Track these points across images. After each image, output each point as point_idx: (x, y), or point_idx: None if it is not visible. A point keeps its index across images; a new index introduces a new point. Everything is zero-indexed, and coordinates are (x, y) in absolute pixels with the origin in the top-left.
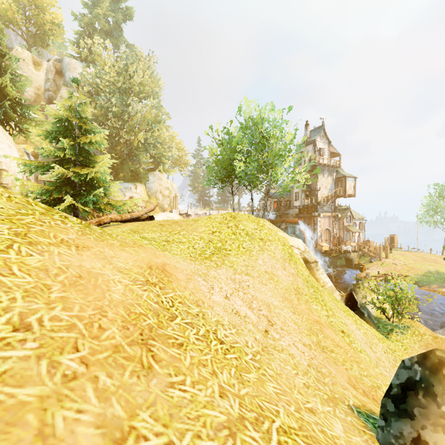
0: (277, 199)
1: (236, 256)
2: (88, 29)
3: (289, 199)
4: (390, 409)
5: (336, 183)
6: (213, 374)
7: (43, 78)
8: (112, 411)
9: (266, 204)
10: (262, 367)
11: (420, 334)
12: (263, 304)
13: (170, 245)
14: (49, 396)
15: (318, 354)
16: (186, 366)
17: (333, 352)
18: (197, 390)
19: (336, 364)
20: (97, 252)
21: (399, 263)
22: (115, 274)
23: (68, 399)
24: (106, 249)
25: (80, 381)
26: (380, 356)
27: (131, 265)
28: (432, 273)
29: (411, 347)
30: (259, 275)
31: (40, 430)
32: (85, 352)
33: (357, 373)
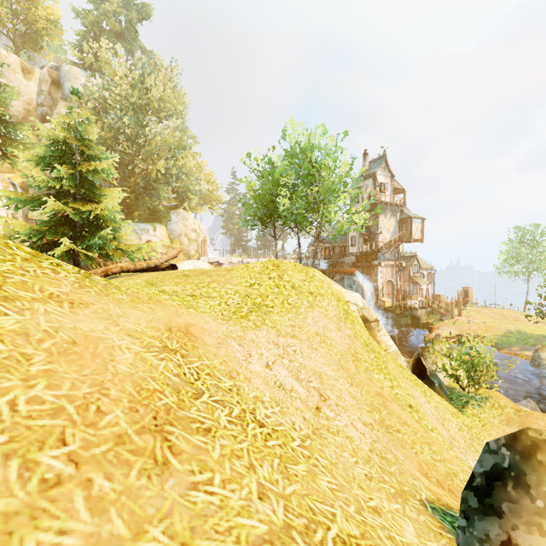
0: (329, 244)
1: (280, 314)
2: (94, 29)
3: (344, 244)
4: (472, 504)
5: (400, 226)
6: (250, 468)
7: (35, 90)
8: (110, 528)
9: (317, 250)
10: (313, 455)
11: (500, 407)
12: (313, 373)
13: (197, 300)
14: (18, 513)
15: (381, 436)
16: (215, 459)
17: (399, 432)
18: (229, 491)
19: (404, 448)
20: (99, 309)
21: (474, 322)
22: (123, 338)
23: (46, 515)
24: (111, 306)
25: (66, 487)
26: (454, 434)
27: (144, 326)
28: (513, 333)
29: (490, 422)
30: (308, 338)
31: None
32: (76, 446)
33: (428, 458)
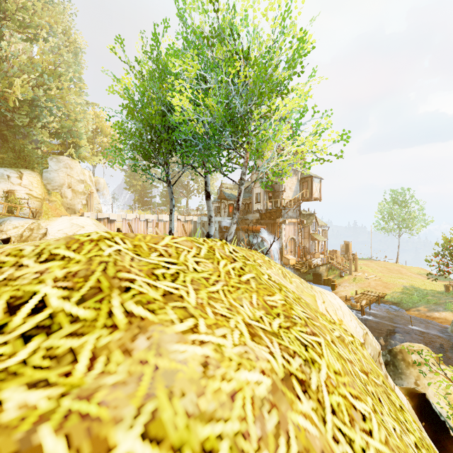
0: (233, 201)
1: None
2: None
3: (248, 201)
4: None
5: (301, 184)
6: None
7: None
8: None
9: (238, 203)
10: None
11: None
12: None
13: None
14: None
15: None
16: None
17: None
18: None
19: None
20: None
21: (371, 278)
22: None
23: None
24: None
25: None
26: None
27: None
28: (410, 290)
29: None
30: None
31: None
32: None
33: None
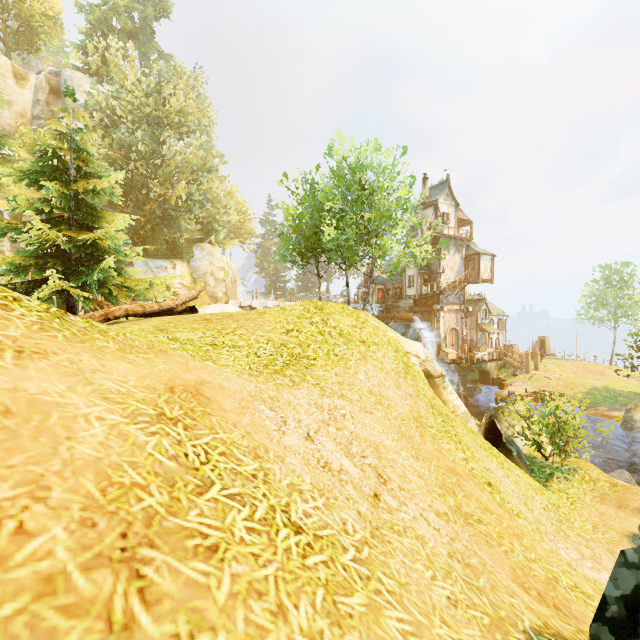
0: (382, 285)
1: (325, 368)
2: (101, 28)
3: (400, 285)
4: None
5: (466, 264)
6: (277, 614)
7: (30, 100)
8: None
9: (369, 290)
10: (374, 574)
11: (592, 480)
12: (368, 445)
13: (218, 350)
14: None
15: (460, 531)
16: (219, 605)
17: (481, 522)
18: None
19: (490, 545)
20: (64, 361)
21: (554, 377)
22: (94, 403)
23: None
24: (86, 356)
25: None
26: (539, 516)
27: (132, 385)
28: (599, 390)
29: (580, 499)
30: (361, 398)
31: None
32: None
33: (521, 558)
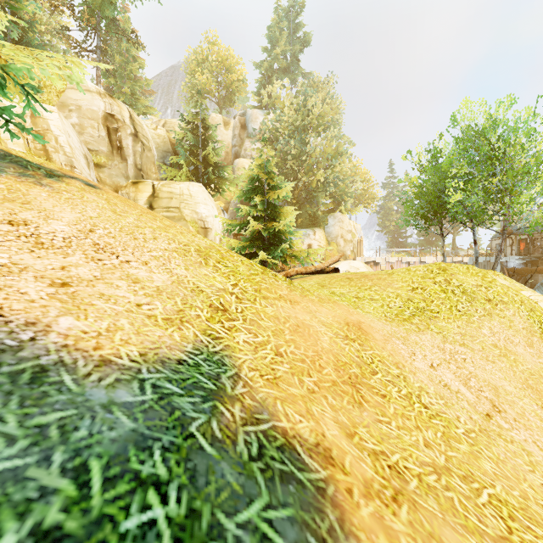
0: (525, 235)
1: (447, 320)
2: (267, 74)
3: None
4: None
5: None
6: (417, 428)
7: (231, 136)
8: (341, 418)
9: (500, 247)
10: (477, 445)
11: None
12: (486, 385)
13: (361, 302)
14: (305, 396)
15: None
16: (391, 413)
17: None
18: (402, 433)
19: None
20: (304, 306)
21: None
22: (321, 327)
23: (314, 402)
24: (310, 304)
25: (317, 395)
26: None
27: (331, 320)
28: None
29: None
30: (483, 349)
31: (307, 410)
32: (315, 379)
33: None
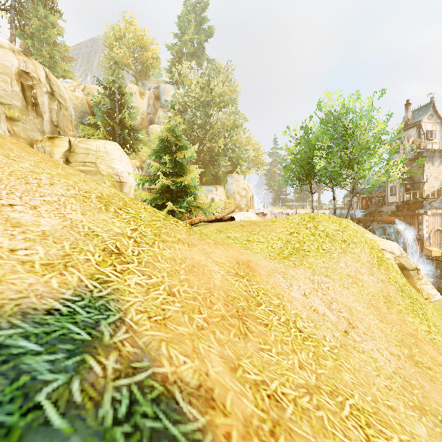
0: (366, 194)
1: (315, 257)
2: (178, 56)
3: (382, 194)
4: None
5: None
6: (293, 351)
7: (146, 105)
8: (227, 352)
9: (351, 202)
10: (339, 359)
11: None
12: (343, 306)
13: (251, 244)
14: (193, 334)
15: (408, 366)
16: (271, 341)
17: (431, 369)
18: (281, 358)
19: (433, 382)
20: (201, 248)
21: None
22: (214, 266)
23: (202, 339)
24: (206, 246)
25: (206, 331)
26: None
27: (224, 260)
28: None
29: None
30: (340, 278)
31: (193, 349)
32: (205, 316)
33: None
